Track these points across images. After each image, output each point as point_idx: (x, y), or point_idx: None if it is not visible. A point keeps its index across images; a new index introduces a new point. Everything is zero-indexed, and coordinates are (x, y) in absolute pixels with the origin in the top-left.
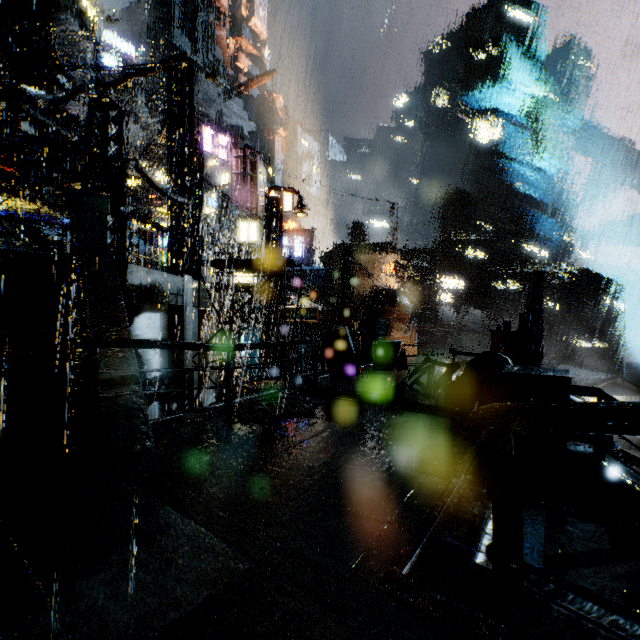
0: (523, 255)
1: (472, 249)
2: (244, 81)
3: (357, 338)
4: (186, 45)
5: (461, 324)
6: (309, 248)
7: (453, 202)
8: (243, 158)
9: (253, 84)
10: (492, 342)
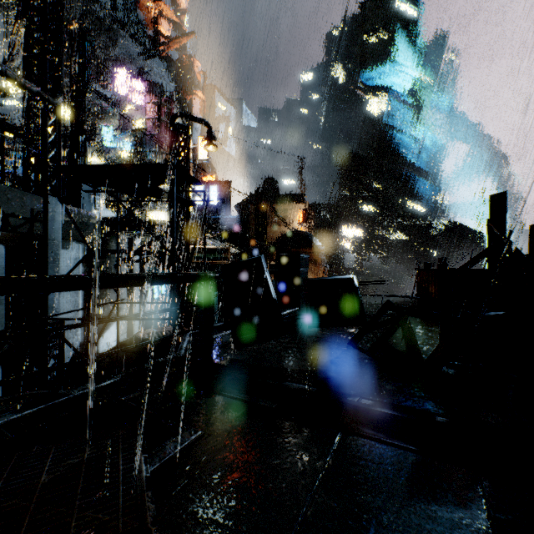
0: (407, 210)
1: (367, 204)
2: (163, 41)
3: (274, 277)
4: (105, 0)
5: (361, 268)
6: (224, 198)
7: (351, 163)
8: (157, 104)
9: (172, 44)
10: (419, 282)
